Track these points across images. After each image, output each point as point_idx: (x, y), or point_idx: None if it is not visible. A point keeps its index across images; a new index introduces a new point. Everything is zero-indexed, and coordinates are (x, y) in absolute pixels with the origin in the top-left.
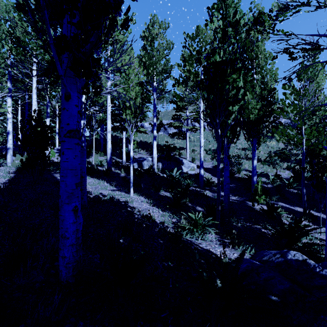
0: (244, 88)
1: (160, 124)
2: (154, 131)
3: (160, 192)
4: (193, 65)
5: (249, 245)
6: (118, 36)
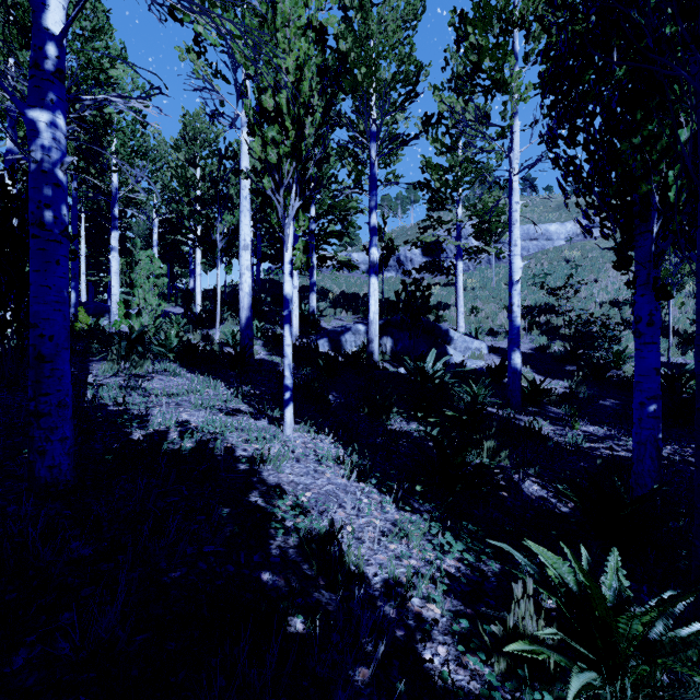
0: None
1: (387, 248)
2: (372, 248)
3: (387, 420)
4: (494, 23)
5: None
6: None
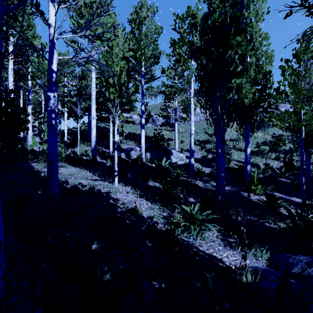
0: (242, 65)
1: (148, 115)
2: (142, 119)
3: (148, 182)
4: (184, 47)
5: (259, 245)
6: None
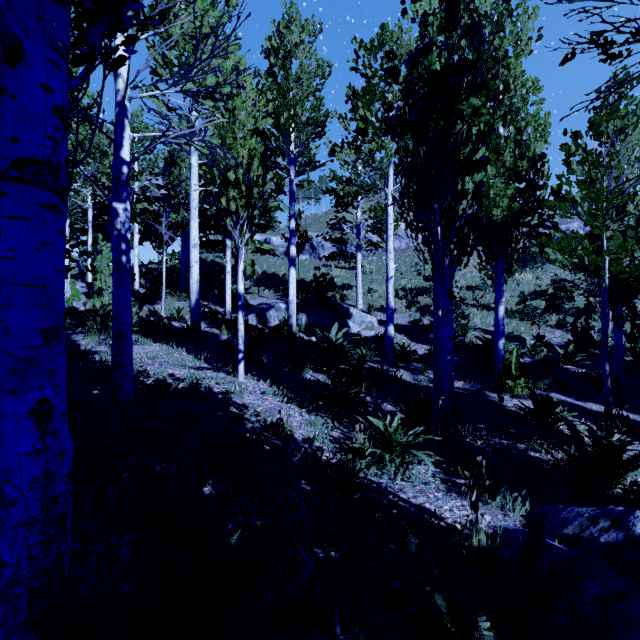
0: (486, 146)
1: (303, 237)
2: (291, 246)
3: (303, 373)
4: (374, 106)
5: (512, 491)
6: (208, 12)
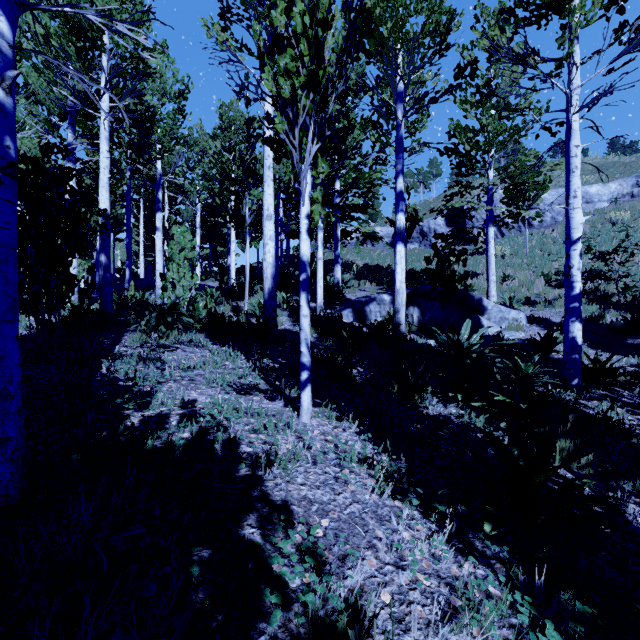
0: None
1: (411, 218)
2: (398, 214)
3: (420, 401)
4: None
5: None
6: None
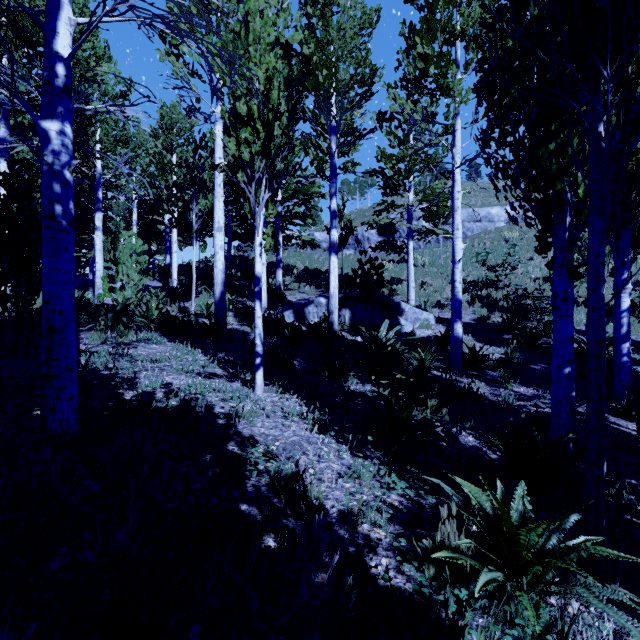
0: None
1: (347, 228)
2: (332, 230)
3: (345, 382)
4: (438, 36)
5: None
6: None
